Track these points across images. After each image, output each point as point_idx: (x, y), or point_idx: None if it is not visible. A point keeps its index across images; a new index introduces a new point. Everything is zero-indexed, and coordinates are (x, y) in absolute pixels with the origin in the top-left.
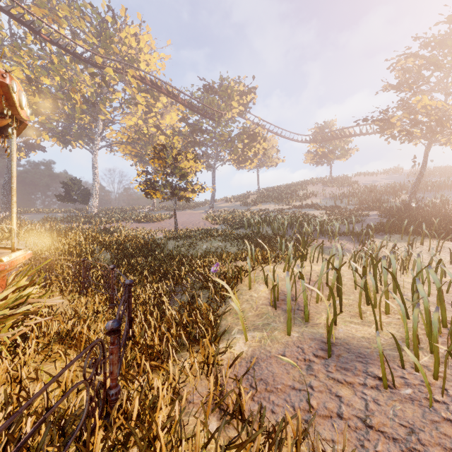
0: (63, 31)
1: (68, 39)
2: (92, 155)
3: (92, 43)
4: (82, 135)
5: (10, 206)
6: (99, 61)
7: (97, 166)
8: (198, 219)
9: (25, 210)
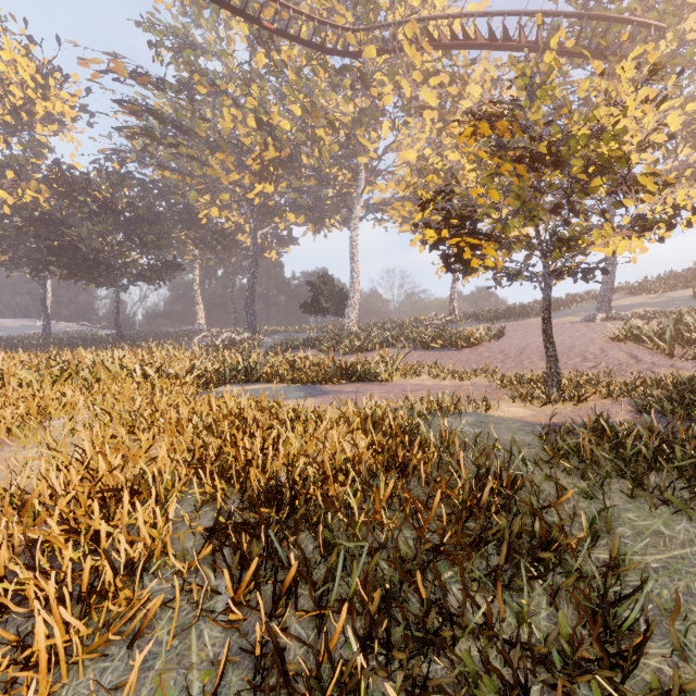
0: (304, 26)
1: (302, 14)
2: (350, 231)
3: (345, 24)
4: (340, 207)
5: (253, 324)
6: (353, 37)
7: (356, 249)
8: (586, 339)
9: (273, 330)
